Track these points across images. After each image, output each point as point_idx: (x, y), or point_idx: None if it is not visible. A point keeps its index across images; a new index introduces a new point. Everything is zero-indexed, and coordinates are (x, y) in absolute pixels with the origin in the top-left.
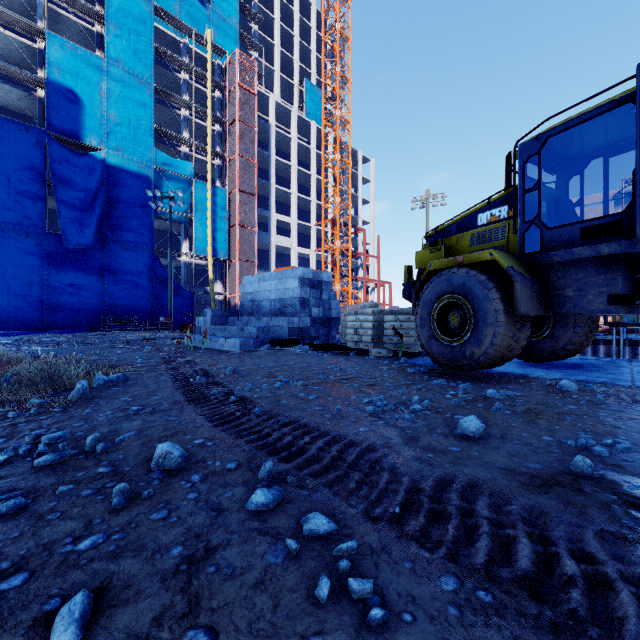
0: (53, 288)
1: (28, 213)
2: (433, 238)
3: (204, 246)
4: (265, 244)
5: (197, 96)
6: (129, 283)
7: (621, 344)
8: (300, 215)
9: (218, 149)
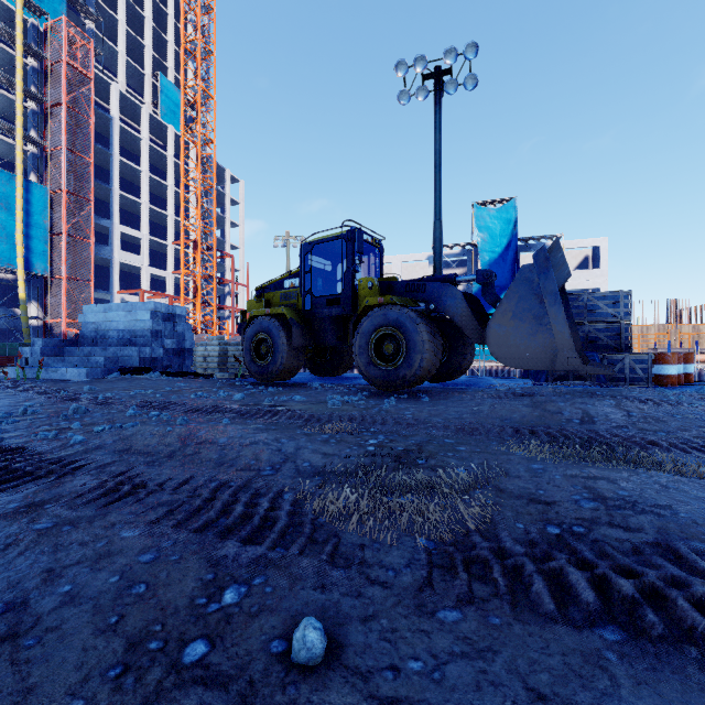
0: None
1: None
2: (259, 292)
3: (11, 256)
4: (105, 260)
5: None
6: None
7: None
8: (154, 229)
9: (33, 133)
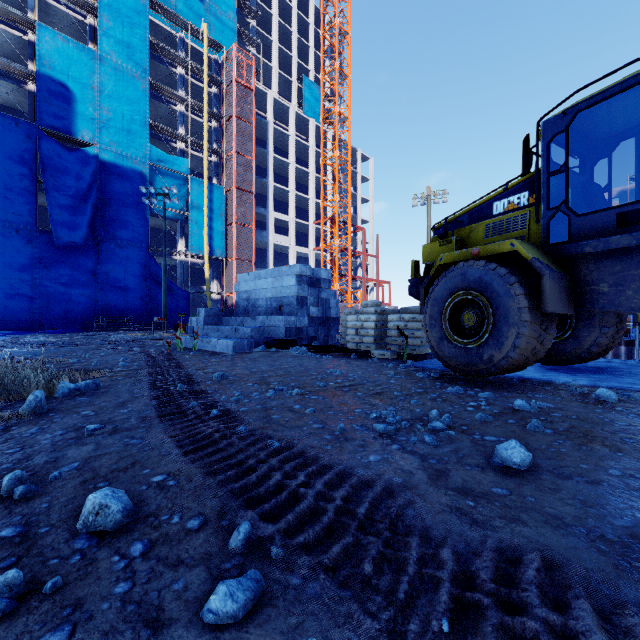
0: (44, 287)
1: (17, 209)
2: (442, 230)
3: (200, 244)
4: (263, 243)
5: (193, 92)
6: (123, 282)
7: None
8: (298, 214)
9: (215, 146)
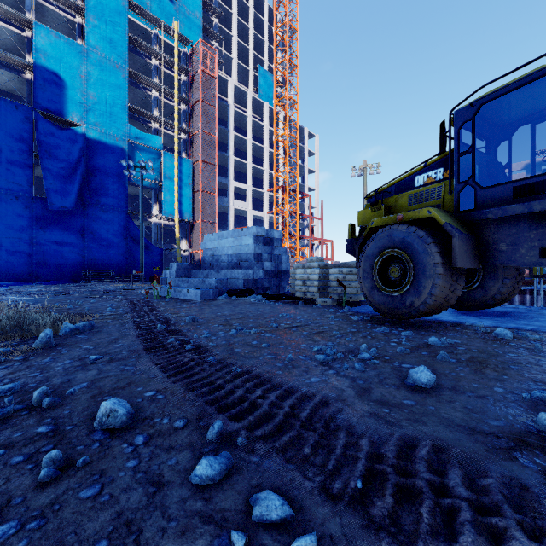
0: (39, 245)
1: (17, 180)
2: (374, 198)
3: (171, 209)
4: (224, 207)
5: (166, 79)
6: (106, 241)
7: (541, 294)
8: (255, 183)
9: (184, 125)
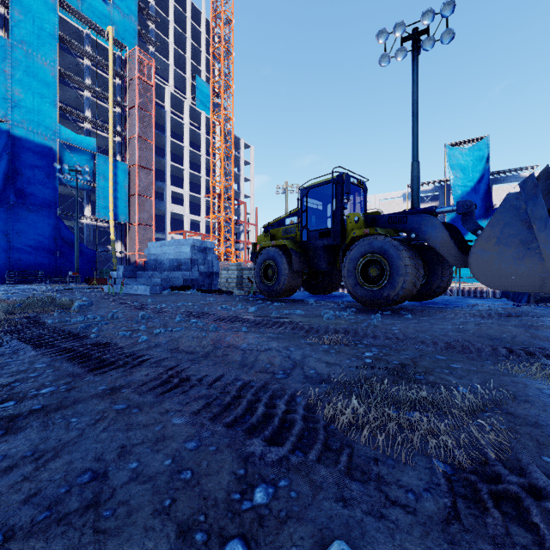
0: None
1: None
2: (266, 229)
3: (106, 211)
4: (161, 211)
5: (98, 80)
6: (34, 241)
7: None
8: (192, 187)
9: (119, 128)
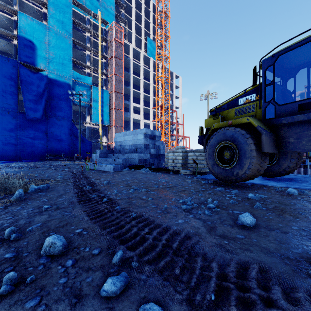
0: (21, 139)
1: (8, 102)
2: (214, 112)
3: (97, 119)
4: (127, 118)
5: (94, 44)
6: (60, 137)
7: None
8: (145, 104)
9: (104, 71)
